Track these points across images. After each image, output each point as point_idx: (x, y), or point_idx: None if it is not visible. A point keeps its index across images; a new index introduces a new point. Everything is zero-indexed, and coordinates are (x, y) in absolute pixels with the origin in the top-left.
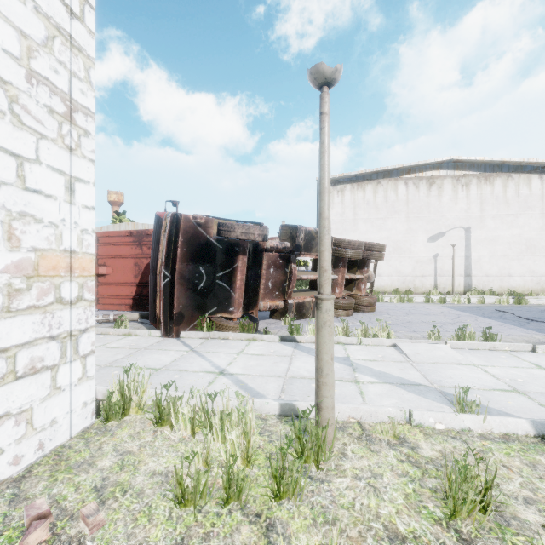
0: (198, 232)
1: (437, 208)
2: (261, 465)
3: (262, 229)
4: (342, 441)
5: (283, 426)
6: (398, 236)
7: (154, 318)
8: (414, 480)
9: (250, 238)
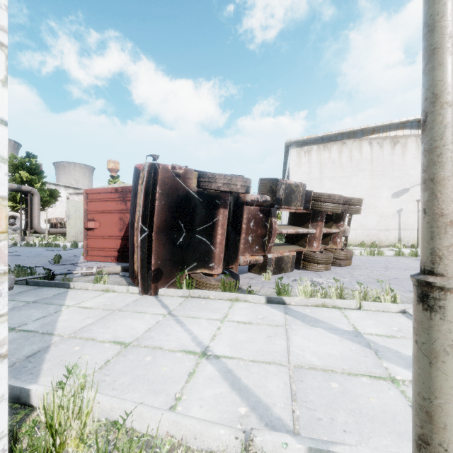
0: (177, 184)
1: (401, 165)
2: None
3: (245, 180)
4: None
5: None
6: (362, 192)
7: (133, 274)
8: None
9: (233, 189)
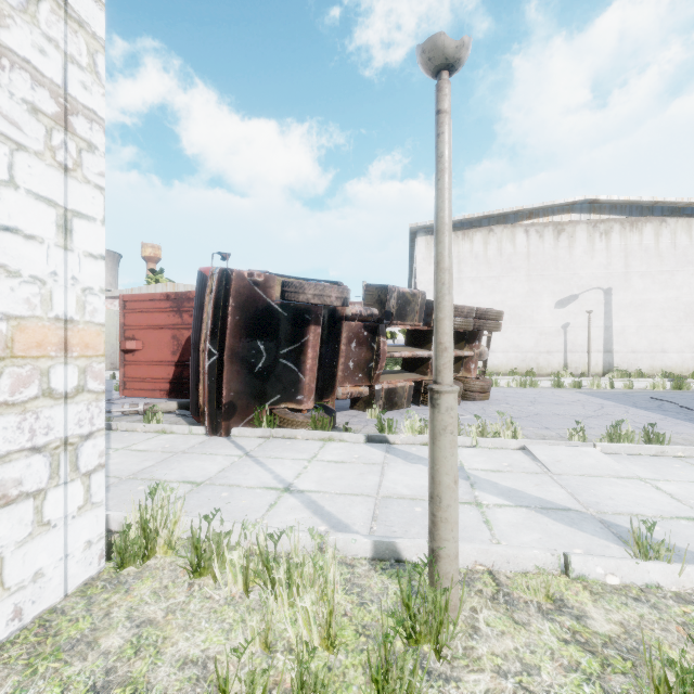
0: (256, 295)
1: (567, 263)
2: (350, 647)
3: (342, 290)
4: (469, 604)
5: (379, 577)
6: (515, 300)
7: (196, 410)
8: (590, 678)
9: (326, 301)
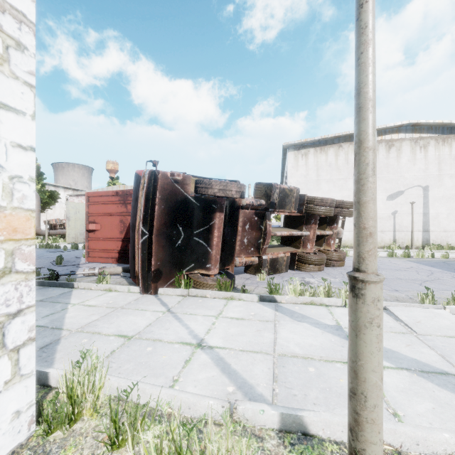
0: (176, 190)
1: (396, 168)
2: None
3: (240, 186)
4: None
5: None
6: None
7: (134, 274)
8: None
9: (228, 194)
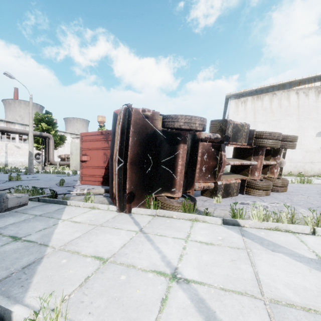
0: (146, 124)
1: None
2: None
3: (202, 119)
4: None
5: None
6: (290, 132)
7: (112, 195)
8: None
9: (192, 127)
